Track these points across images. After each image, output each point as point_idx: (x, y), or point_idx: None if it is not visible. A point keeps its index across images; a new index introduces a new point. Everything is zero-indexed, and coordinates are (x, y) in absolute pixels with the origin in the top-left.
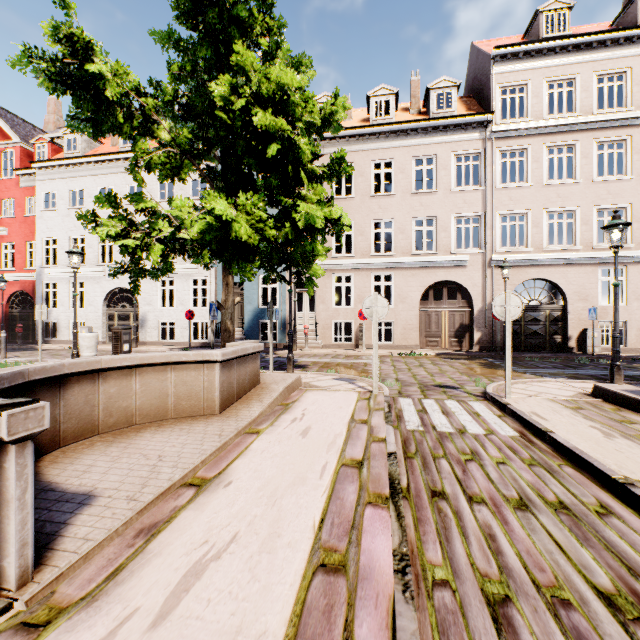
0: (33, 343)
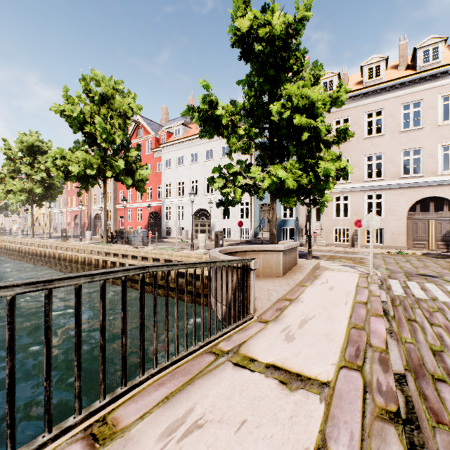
0: (160, 238)
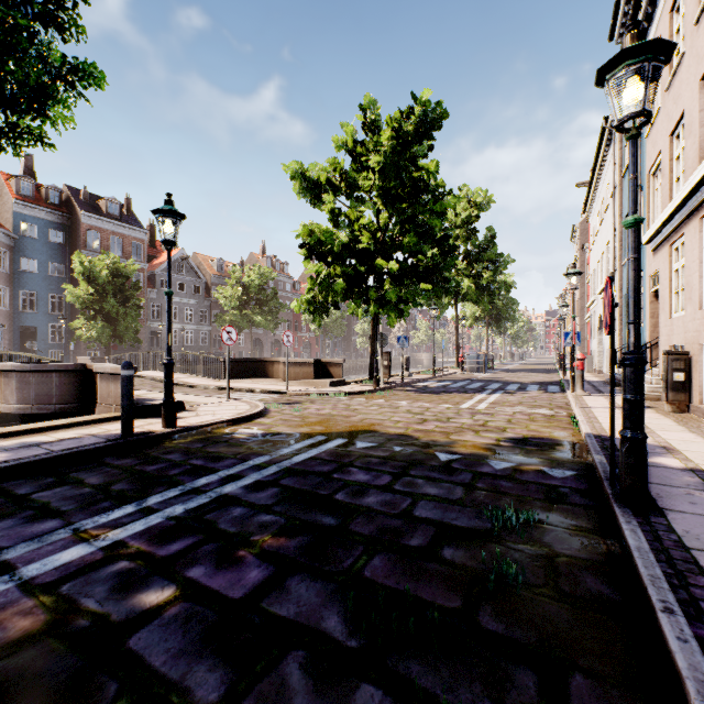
0: None
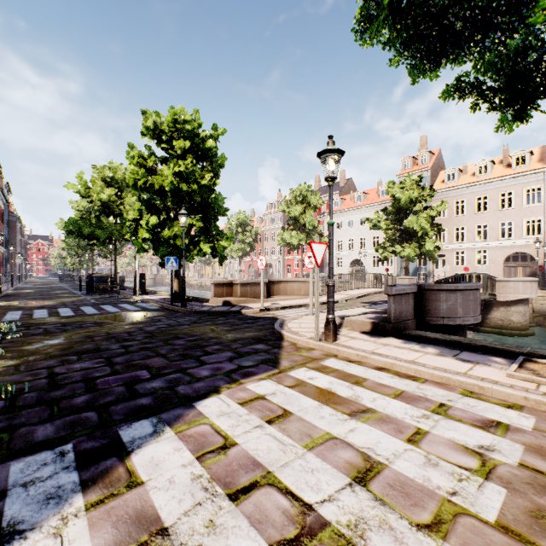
0: None
